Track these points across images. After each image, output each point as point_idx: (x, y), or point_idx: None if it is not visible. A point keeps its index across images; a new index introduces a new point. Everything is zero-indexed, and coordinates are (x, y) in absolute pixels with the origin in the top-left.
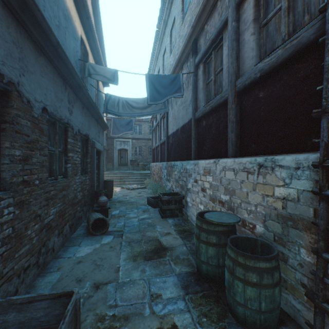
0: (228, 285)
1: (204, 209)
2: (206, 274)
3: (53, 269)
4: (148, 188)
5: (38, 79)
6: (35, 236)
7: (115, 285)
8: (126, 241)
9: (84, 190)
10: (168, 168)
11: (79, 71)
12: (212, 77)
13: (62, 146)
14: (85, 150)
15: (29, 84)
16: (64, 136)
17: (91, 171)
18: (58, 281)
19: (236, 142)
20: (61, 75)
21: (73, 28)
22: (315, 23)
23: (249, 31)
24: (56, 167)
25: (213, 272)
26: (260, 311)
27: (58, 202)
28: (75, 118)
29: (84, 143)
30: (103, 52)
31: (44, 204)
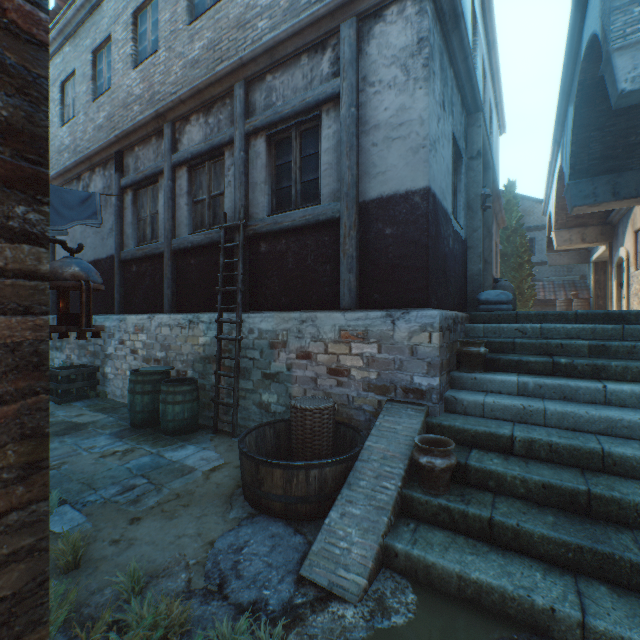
0: (163, 413)
1: None
2: (142, 422)
3: None
4: None
5: None
6: None
7: None
8: None
9: None
10: None
11: None
12: (146, 216)
13: None
14: None
15: None
16: None
17: None
18: None
19: (173, 298)
20: None
21: None
22: (219, 232)
23: (184, 200)
24: None
25: (150, 418)
26: (185, 419)
27: None
28: None
29: None
30: None
31: None
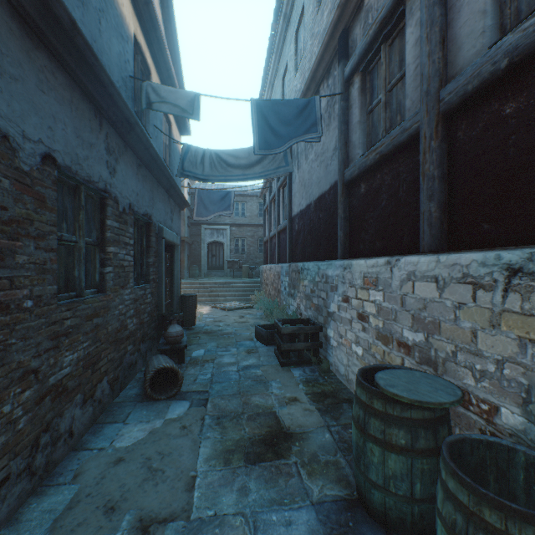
0: None
1: (365, 355)
2: (381, 512)
3: (64, 478)
4: (256, 309)
5: (31, 96)
6: (24, 415)
7: (182, 528)
8: (213, 416)
9: (142, 314)
10: (292, 274)
11: (132, 99)
12: (379, 98)
13: (96, 233)
14: (144, 243)
15: (5, 101)
16: (99, 215)
17: (157, 280)
18: (68, 508)
19: (440, 219)
20: (90, 98)
21: (117, 15)
22: None
23: None
24: (80, 272)
25: (399, 512)
26: None
27: (83, 339)
28: (122, 183)
29: (142, 230)
30: (179, 74)
31: (47, 346)
